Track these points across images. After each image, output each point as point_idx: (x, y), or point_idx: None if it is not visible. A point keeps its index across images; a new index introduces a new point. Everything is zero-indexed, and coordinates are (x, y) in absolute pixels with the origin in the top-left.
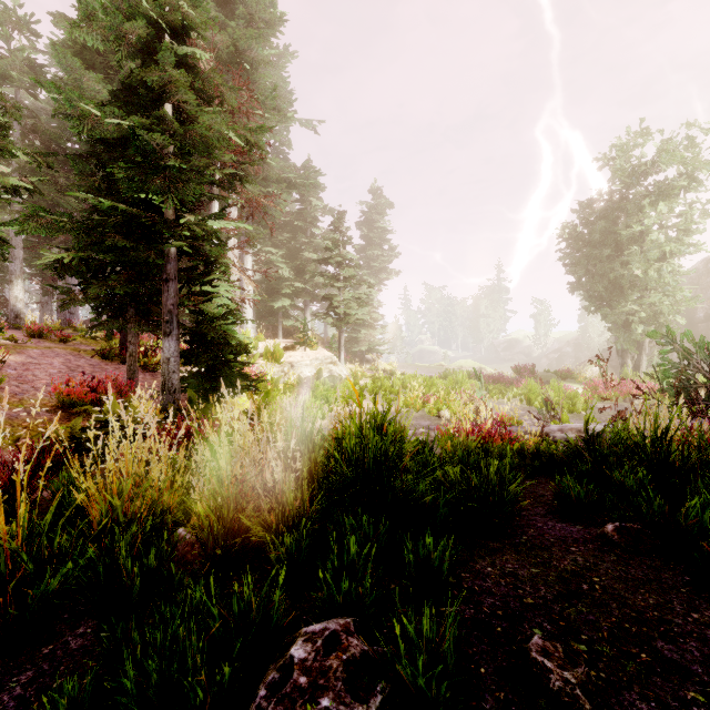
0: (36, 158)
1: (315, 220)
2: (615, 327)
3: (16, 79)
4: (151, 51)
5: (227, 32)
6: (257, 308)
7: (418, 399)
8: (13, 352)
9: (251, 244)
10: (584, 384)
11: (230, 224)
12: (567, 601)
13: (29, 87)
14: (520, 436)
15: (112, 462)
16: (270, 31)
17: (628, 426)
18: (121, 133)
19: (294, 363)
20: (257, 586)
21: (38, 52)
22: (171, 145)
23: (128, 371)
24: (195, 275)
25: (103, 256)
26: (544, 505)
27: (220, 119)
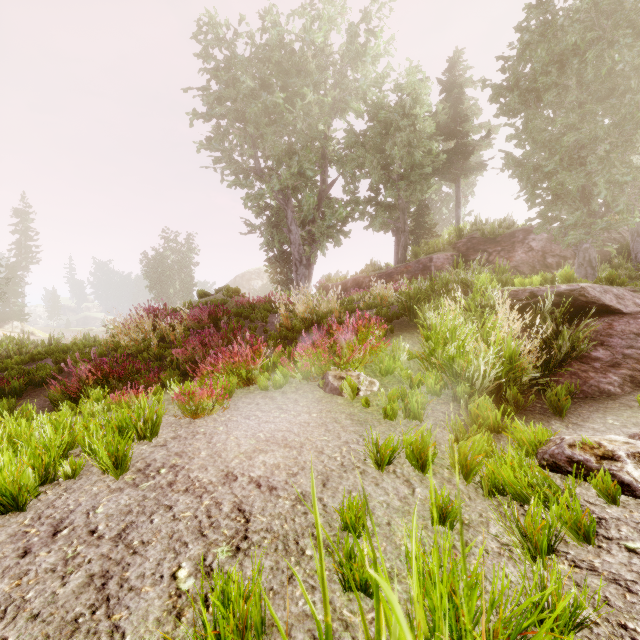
0: None
1: None
2: None
3: None
4: None
5: None
6: None
7: None
8: None
9: None
10: None
11: None
12: None
13: None
14: None
15: None
16: None
17: None
18: None
19: None
20: None
21: None
22: None
23: None
24: None
25: None
26: None
27: None
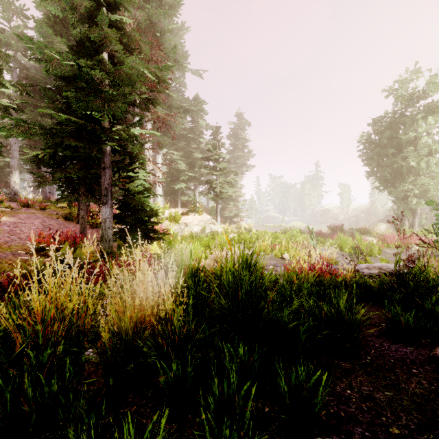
0: (18, 87)
1: (201, 133)
2: (397, 200)
3: (14, 45)
4: (94, 18)
5: (145, 11)
6: (165, 189)
7: (268, 247)
8: (9, 215)
9: (160, 146)
10: (376, 237)
11: (145, 131)
12: (430, 432)
13: (22, 50)
14: (341, 272)
15: (36, 294)
16: (172, 11)
17: (427, 266)
18: (74, 72)
19: (188, 223)
20: (149, 405)
21: (28, 28)
22: (107, 80)
23: (80, 227)
24: (123, 165)
25: (63, 152)
26: (374, 327)
27: (138, 60)
